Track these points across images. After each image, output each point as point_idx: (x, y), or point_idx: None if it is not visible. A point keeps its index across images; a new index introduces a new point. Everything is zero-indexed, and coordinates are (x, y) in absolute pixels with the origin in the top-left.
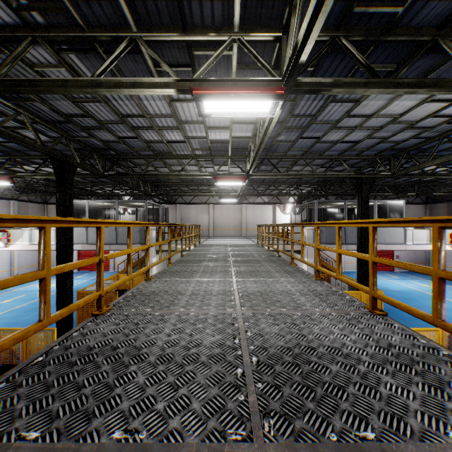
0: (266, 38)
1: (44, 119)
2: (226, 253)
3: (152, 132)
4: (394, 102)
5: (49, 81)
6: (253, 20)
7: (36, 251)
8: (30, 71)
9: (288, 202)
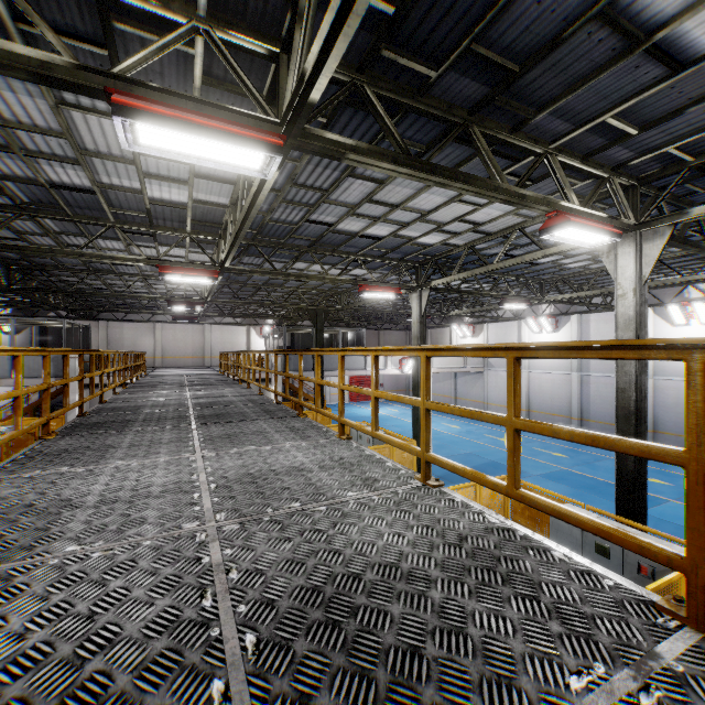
0: (209, 238)
1: None
2: (182, 380)
3: None
4: (314, 266)
5: (39, 248)
6: (200, 230)
7: None
8: None
9: (266, 323)
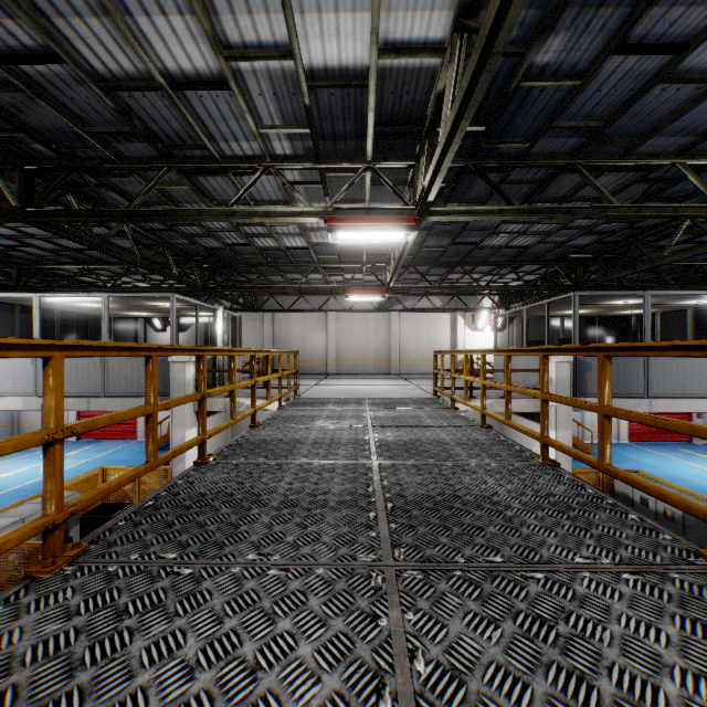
0: None
1: None
2: (359, 439)
3: (90, 15)
4: None
5: None
6: None
7: None
8: None
9: (481, 307)
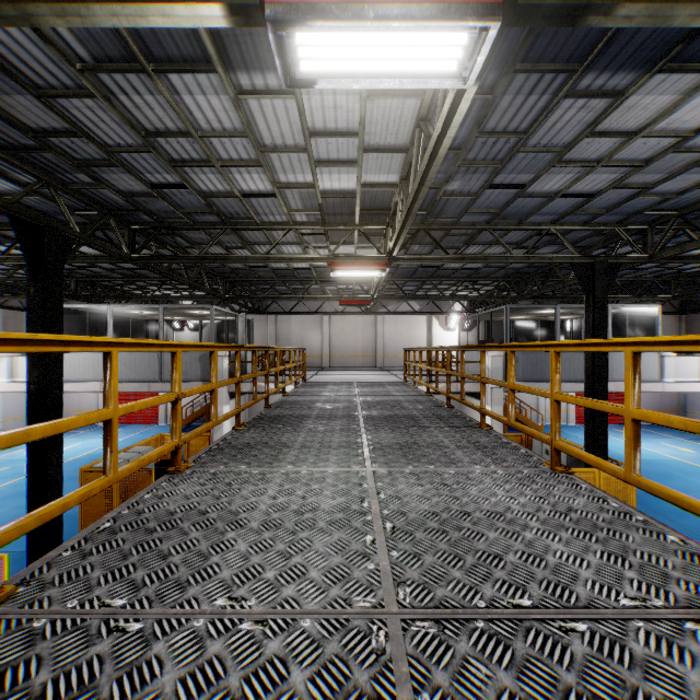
0: None
1: None
2: (350, 399)
3: (211, 173)
4: (691, 100)
5: None
6: None
7: None
8: None
9: (453, 311)
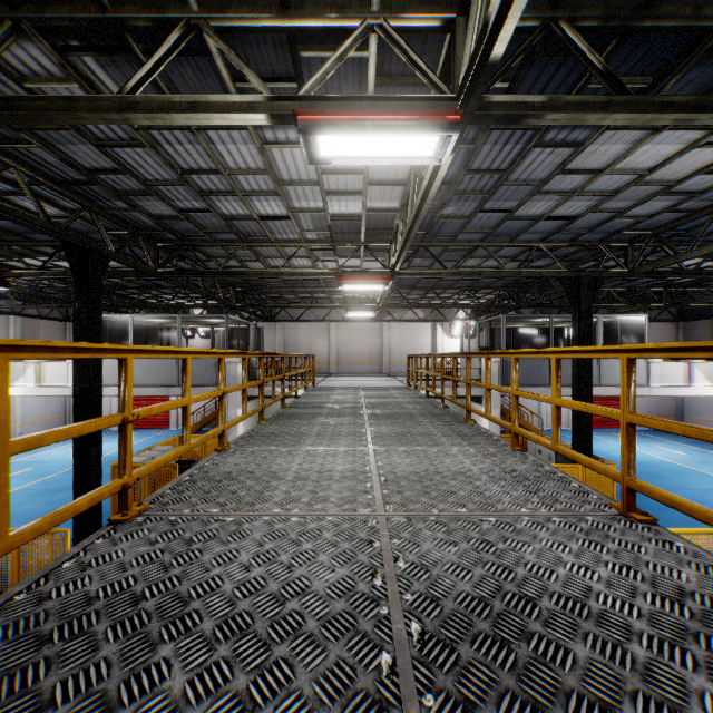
0: (428, 24)
1: (53, 178)
2: (357, 401)
3: (233, 200)
4: (641, 148)
5: (44, 100)
6: None
7: (51, 397)
8: (18, 90)
9: (456, 318)
